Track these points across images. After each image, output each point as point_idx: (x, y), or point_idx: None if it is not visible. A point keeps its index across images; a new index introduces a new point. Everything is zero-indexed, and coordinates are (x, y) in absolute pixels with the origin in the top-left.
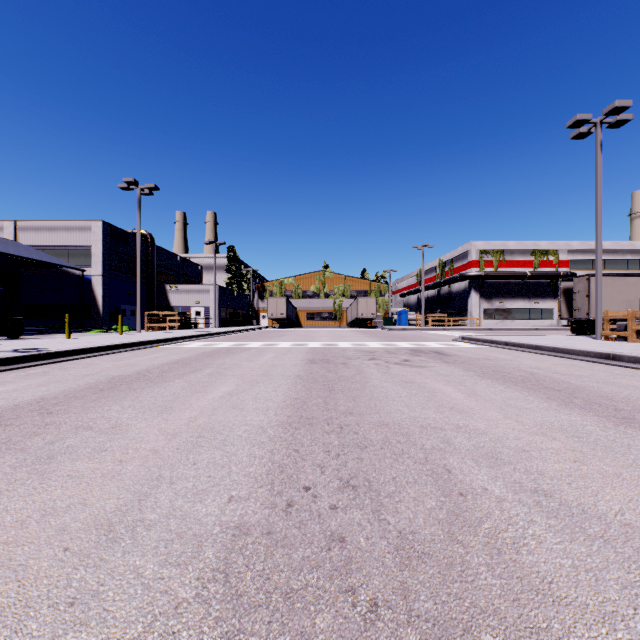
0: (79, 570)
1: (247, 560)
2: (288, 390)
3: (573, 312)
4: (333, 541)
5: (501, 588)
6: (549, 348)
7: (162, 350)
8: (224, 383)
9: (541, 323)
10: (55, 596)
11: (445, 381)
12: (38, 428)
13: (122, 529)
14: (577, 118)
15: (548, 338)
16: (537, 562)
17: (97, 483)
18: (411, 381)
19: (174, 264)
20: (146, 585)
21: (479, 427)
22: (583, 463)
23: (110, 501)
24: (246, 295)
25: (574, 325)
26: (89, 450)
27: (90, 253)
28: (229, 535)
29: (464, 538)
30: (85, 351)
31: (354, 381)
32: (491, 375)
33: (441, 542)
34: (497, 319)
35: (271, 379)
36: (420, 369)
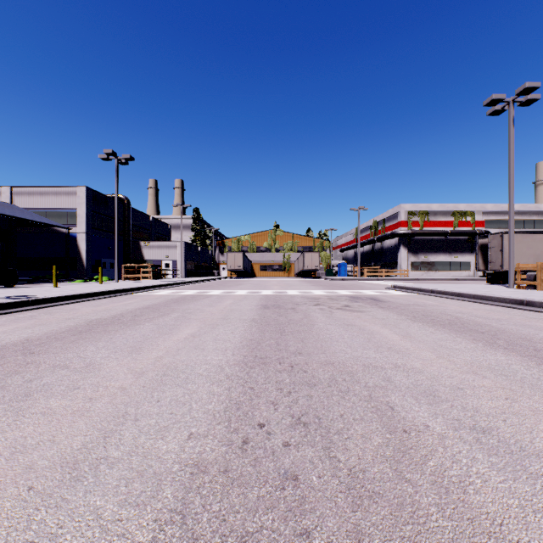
0: (40, 511)
1: (204, 500)
2: (244, 332)
3: (488, 264)
4: (287, 480)
5: (453, 531)
6: (470, 295)
7: (136, 297)
8: (188, 326)
9: (460, 274)
10: (13, 540)
11: (382, 324)
12: (19, 367)
13: (86, 467)
14: (493, 97)
15: (468, 287)
16: (485, 502)
17: (67, 420)
18: (352, 324)
19: (147, 224)
20: (104, 527)
21: (415, 366)
22: (514, 400)
23: (77, 438)
24: (208, 250)
25: (489, 275)
26: (63, 388)
27: (75, 214)
28: (187, 473)
29: (412, 476)
30: (69, 298)
31: (302, 324)
32: (421, 319)
33: (390, 481)
34: (422, 270)
35: (229, 322)
36: (359, 313)
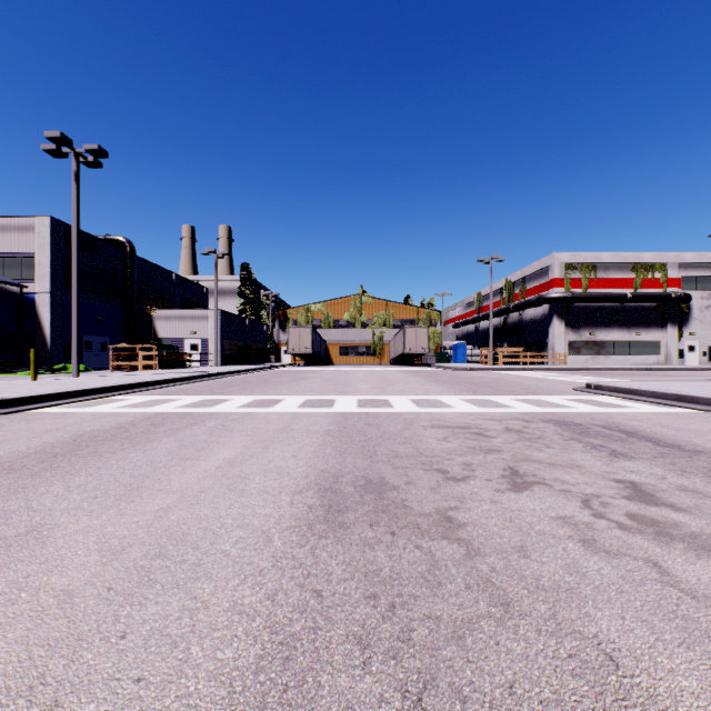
0: None
1: None
2: None
3: None
4: None
5: None
6: None
7: (9, 424)
8: None
9: (644, 360)
10: None
11: None
12: None
13: None
14: None
15: None
16: None
17: None
18: None
19: (168, 284)
20: None
21: None
22: None
23: None
24: (263, 324)
25: None
26: None
27: (34, 262)
28: None
29: None
30: None
31: None
32: None
33: None
34: (587, 355)
35: None
36: None
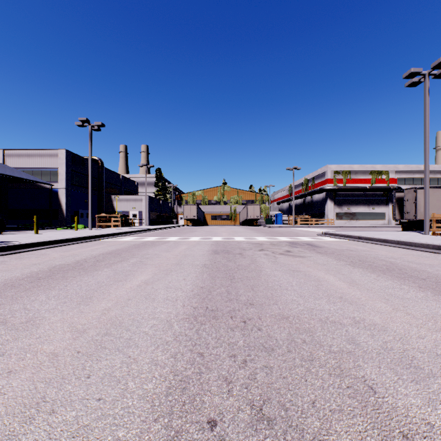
0: None
1: None
2: (196, 279)
3: (404, 214)
4: None
5: None
6: (394, 241)
7: (103, 243)
8: (143, 272)
9: (377, 222)
10: None
11: (325, 270)
12: None
13: None
14: (411, 71)
15: (388, 233)
16: None
17: None
18: (297, 270)
19: (118, 181)
20: None
21: (376, 321)
22: None
23: None
24: (169, 203)
25: (404, 224)
26: None
27: (57, 173)
28: None
29: None
30: (43, 244)
31: (250, 270)
32: (360, 264)
33: None
34: (346, 220)
35: (182, 268)
36: (301, 259)
